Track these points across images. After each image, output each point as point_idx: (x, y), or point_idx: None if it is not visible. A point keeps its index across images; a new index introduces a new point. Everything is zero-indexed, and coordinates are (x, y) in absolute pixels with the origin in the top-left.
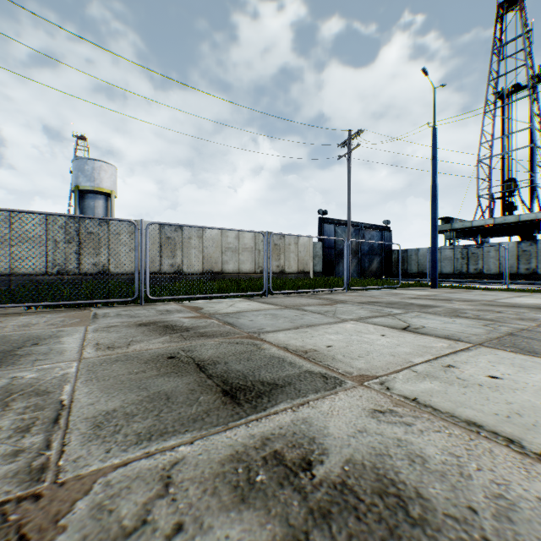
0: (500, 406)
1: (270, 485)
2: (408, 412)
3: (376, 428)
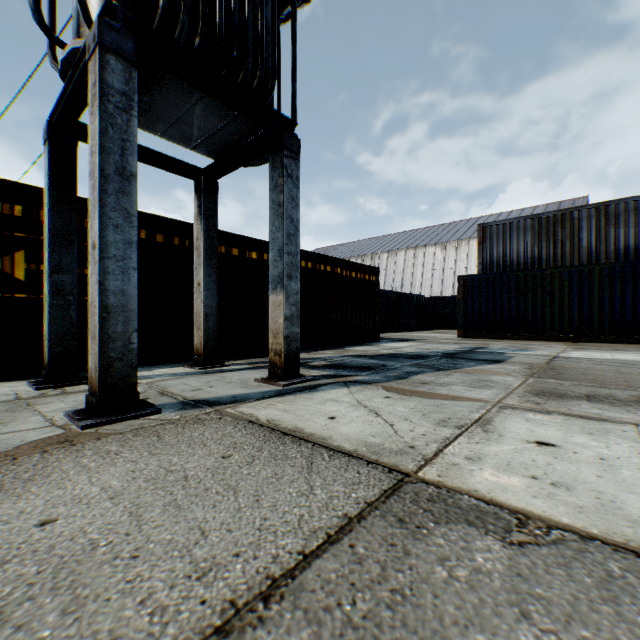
0: (626, 354)
1: (634, 350)
2: (639, 353)
3: (638, 352)
